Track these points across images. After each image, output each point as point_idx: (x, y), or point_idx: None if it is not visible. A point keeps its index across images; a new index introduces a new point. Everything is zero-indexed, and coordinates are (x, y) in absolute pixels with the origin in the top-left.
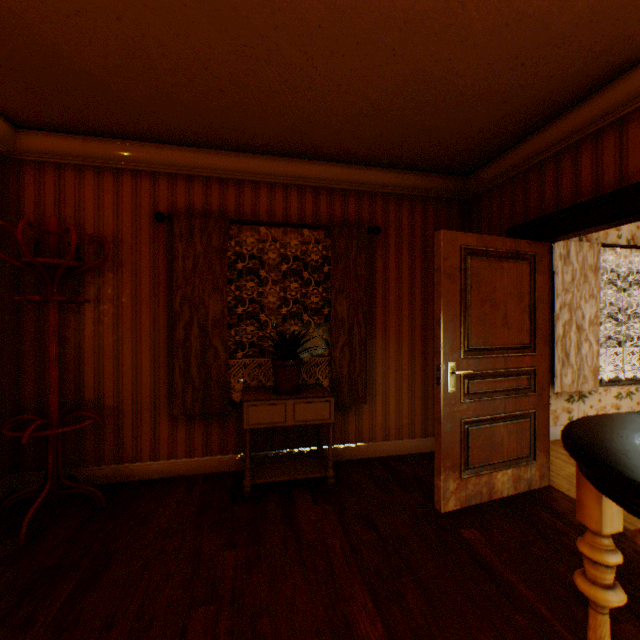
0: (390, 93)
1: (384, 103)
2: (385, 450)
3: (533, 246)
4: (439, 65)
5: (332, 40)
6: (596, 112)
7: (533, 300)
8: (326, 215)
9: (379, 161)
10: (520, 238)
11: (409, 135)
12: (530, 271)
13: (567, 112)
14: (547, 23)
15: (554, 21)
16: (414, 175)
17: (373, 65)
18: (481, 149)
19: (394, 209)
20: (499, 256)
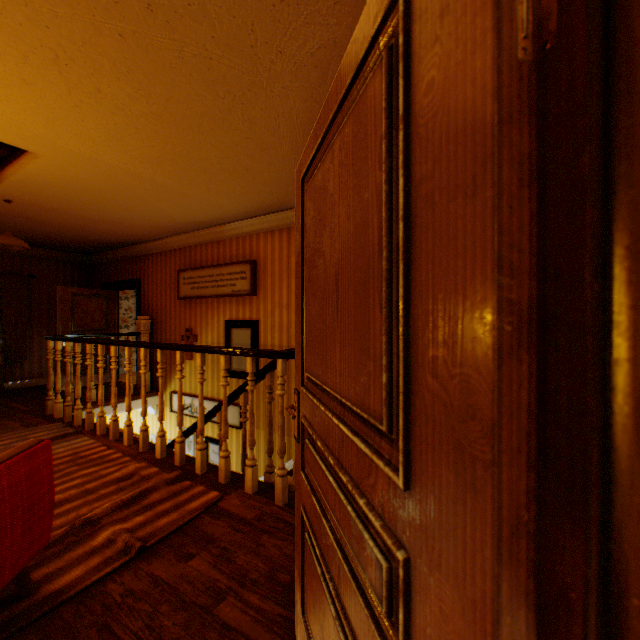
0: (34, 236)
1: (32, 237)
2: (42, 382)
3: (110, 292)
4: (53, 236)
5: (4, 227)
6: (121, 254)
7: (109, 312)
8: (1, 266)
9: (36, 245)
10: (107, 288)
11: (49, 243)
12: (108, 301)
13: (114, 250)
14: (86, 238)
15: (88, 238)
16: (59, 252)
17: (24, 232)
18: (90, 250)
19: (47, 266)
20: (92, 296)
